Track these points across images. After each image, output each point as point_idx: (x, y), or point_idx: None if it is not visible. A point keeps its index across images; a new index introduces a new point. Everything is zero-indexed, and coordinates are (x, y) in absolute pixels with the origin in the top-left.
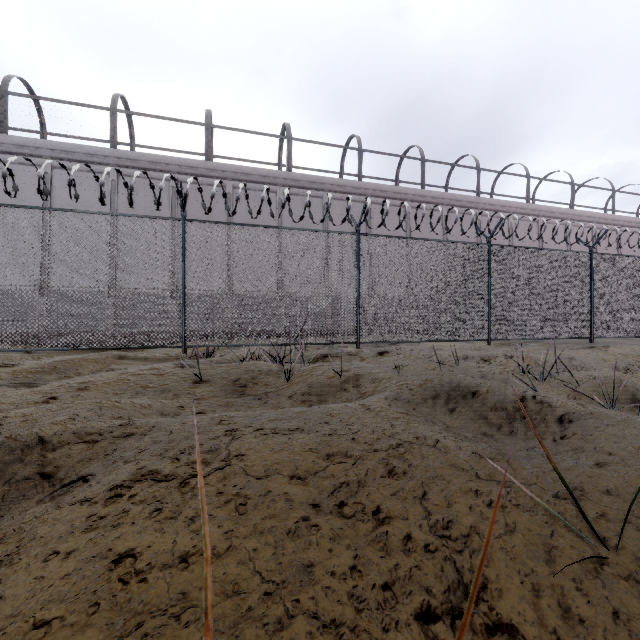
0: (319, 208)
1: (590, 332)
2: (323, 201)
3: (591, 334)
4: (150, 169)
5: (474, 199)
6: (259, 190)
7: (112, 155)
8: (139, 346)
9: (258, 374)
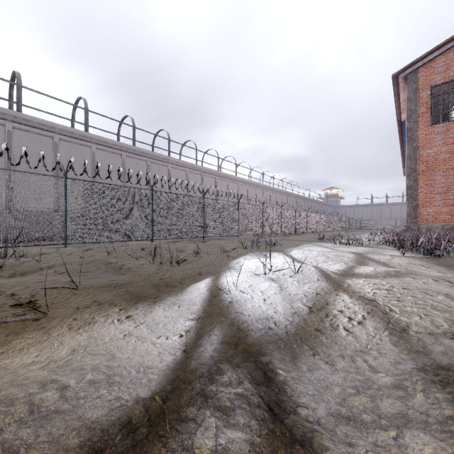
0: (50, 145)
1: (203, 234)
2: (53, 140)
3: (204, 235)
4: None
5: (166, 157)
6: None
7: None
8: None
9: None
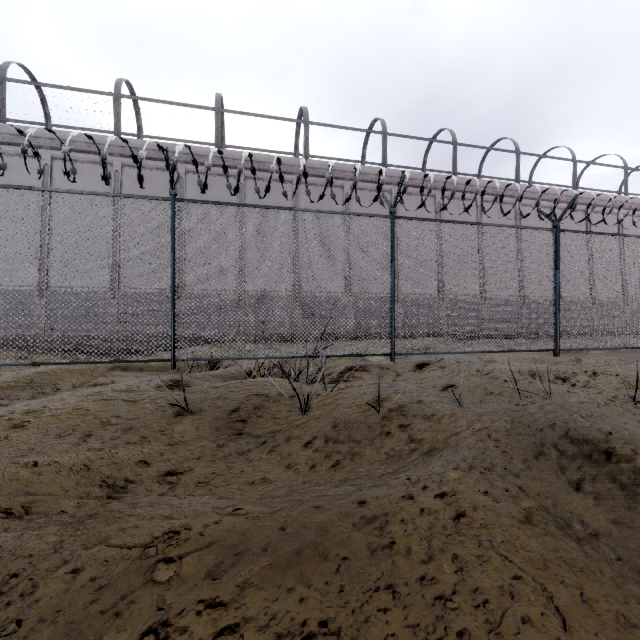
0: (339, 199)
1: None
2: (344, 191)
3: None
4: (156, 158)
5: (513, 186)
6: (273, 180)
7: (115, 144)
8: (116, 360)
9: (264, 401)
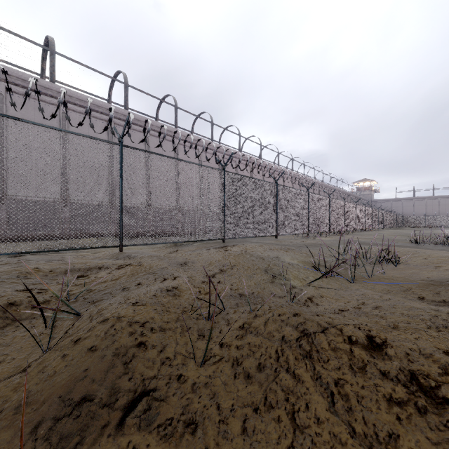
0: None
1: (223, 234)
2: None
3: (224, 236)
4: None
5: (172, 129)
6: None
7: None
8: None
9: None
